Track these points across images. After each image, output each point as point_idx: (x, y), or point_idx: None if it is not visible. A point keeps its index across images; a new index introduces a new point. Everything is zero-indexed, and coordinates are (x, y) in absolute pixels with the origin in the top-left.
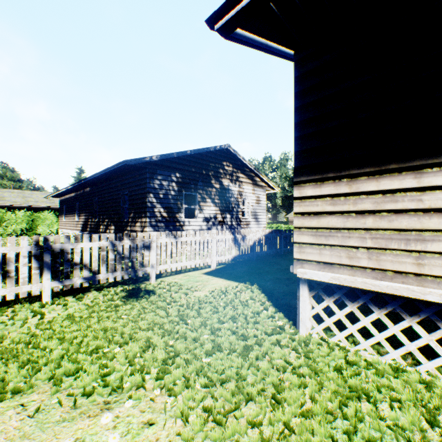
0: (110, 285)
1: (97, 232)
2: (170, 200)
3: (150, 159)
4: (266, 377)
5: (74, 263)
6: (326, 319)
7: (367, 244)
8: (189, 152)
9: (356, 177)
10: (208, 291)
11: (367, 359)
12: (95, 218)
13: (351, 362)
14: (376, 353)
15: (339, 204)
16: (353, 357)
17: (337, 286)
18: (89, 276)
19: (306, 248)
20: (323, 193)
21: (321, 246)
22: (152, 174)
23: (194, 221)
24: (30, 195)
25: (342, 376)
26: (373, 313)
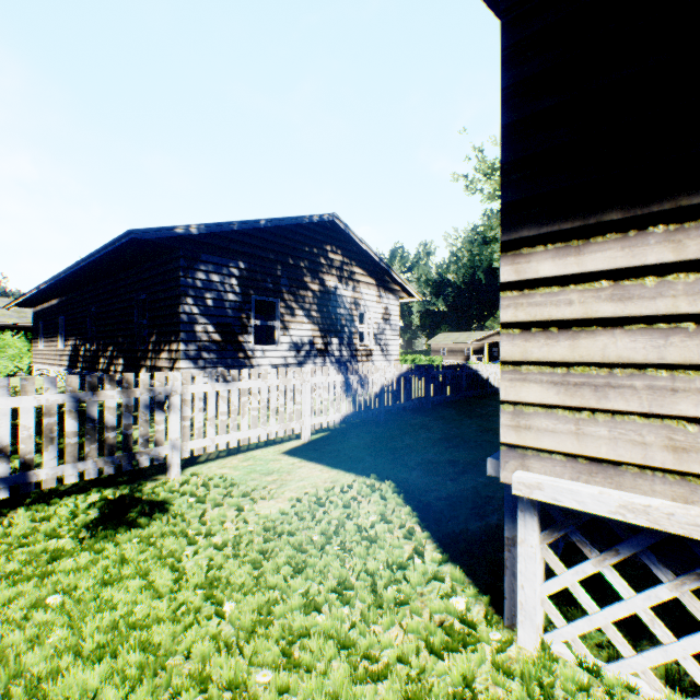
0: (74, 488)
1: (94, 370)
2: (228, 311)
3: (186, 231)
4: None
5: None
6: (592, 609)
7: None
8: (263, 224)
9: (698, 215)
10: (290, 498)
11: None
12: (92, 344)
13: None
14: None
15: (640, 296)
16: None
17: (626, 525)
18: (9, 476)
19: (537, 419)
20: (588, 267)
21: (582, 413)
22: (192, 261)
23: (273, 349)
24: None
25: None
26: None
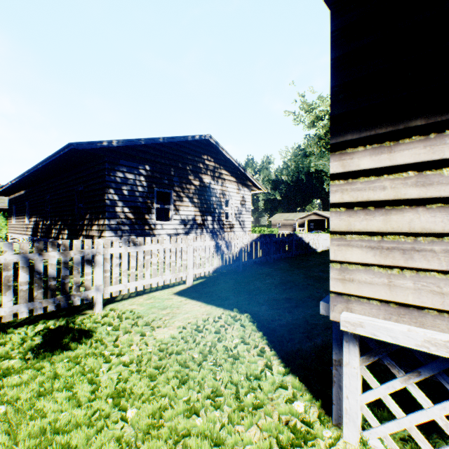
0: (27, 320)
1: (48, 237)
2: (138, 198)
3: (109, 144)
4: None
5: None
6: (399, 415)
7: None
8: (161, 140)
9: None
10: (178, 327)
11: None
12: (47, 220)
13: None
14: None
15: (439, 182)
16: None
17: (426, 353)
18: None
19: (359, 274)
20: (398, 161)
21: (393, 270)
22: (113, 164)
23: (168, 224)
24: None
25: None
26: None
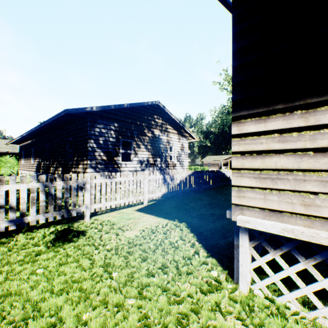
0: (43, 225)
1: (48, 173)
2: (109, 146)
3: (91, 109)
4: None
5: None
6: (271, 274)
7: None
8: (125, 106)
9: (314, 106)
10: (139, 230)
11: None
12: (47, 161)
13: None
14: None
15: (291, 140)
16: None
17: (285, 238)
18: (15, 219)
19: (248, 193)
20: (269, 128)
21: (266, 190)
22: (93, 123)
23: (130, 163)
24: None
25: None
26: None
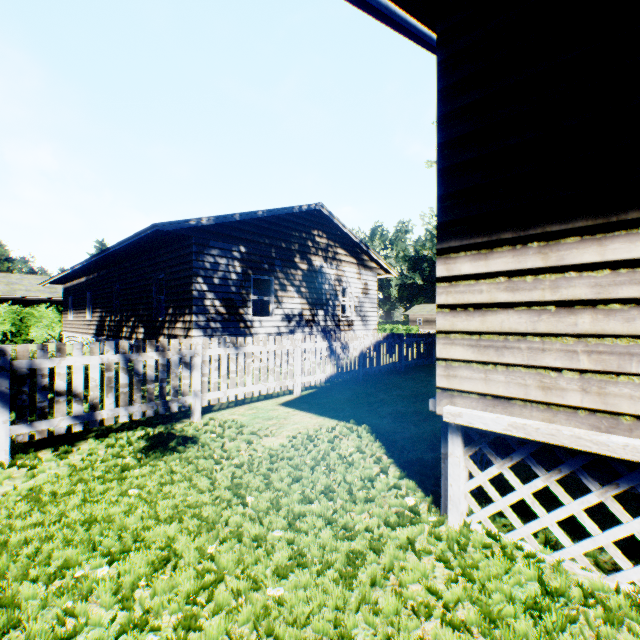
0: (123, 427)
1: (118, 337)
2: (231, 288)
3: (198, 222)
4: (395, 636)
5: (56, 392)
6: (496, 498)
7: (580, 364)
8: (260, 214)
9: (556, 237)
10: (287, 436)
11: (580, 580)
12: (116, 316)
13: (554, 592)
14: (593, 566)
15: (523, 288)
16: (557, 579)
17: (517, 440)
18: (83, 414)
19: (460, 370)
20: (492, 268)
21: (488, 365)
22: (202, 247)
23: (268, 320)
24: (18, 281)
25: (543, 628)
26: (591, 494)
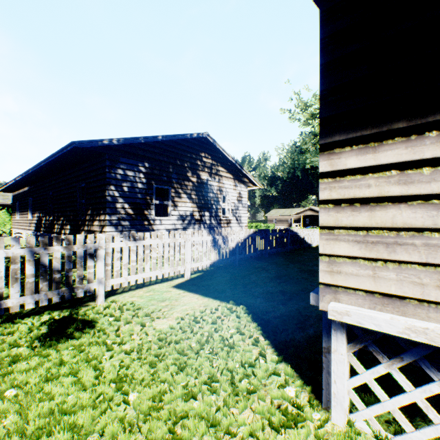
0: (33, 311)
1: (51, 232)
2: (137, 194)
3: (110, 142)
4: None
5: None
6: (383, 398)
7: None
8: (160, 138)
9: None
10: (176, 318)
11: None
12: (50, 216)
13: None
14: None
15: (419, 180)
16: None
17: (408, 340)
18: None
19: (345, 266)
20: (382, 161)
21: (377, 262)
22: (114, 162)
23: (167, 219)
24: None
25: None
26: None
